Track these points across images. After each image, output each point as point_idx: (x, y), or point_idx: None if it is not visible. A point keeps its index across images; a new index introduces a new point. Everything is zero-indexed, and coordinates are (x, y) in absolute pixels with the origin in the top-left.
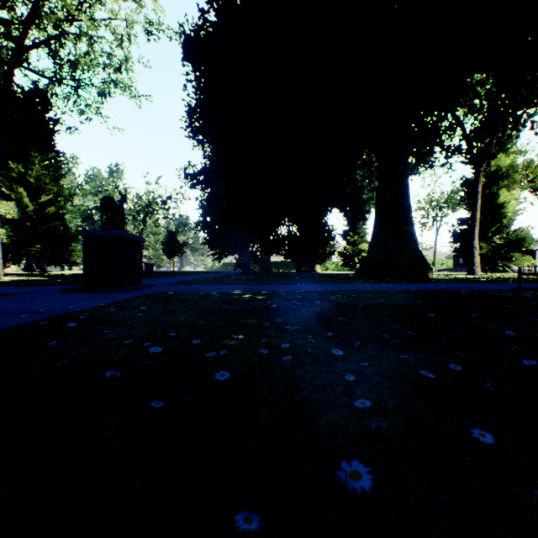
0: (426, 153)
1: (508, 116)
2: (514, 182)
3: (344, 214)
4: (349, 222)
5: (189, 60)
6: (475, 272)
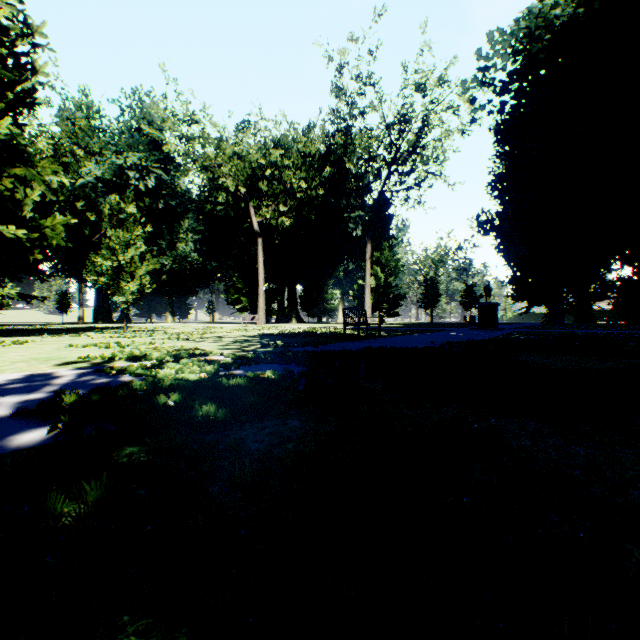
0: None
1: None
2: None
3: None
4: None
5: (500, 143)
6: None
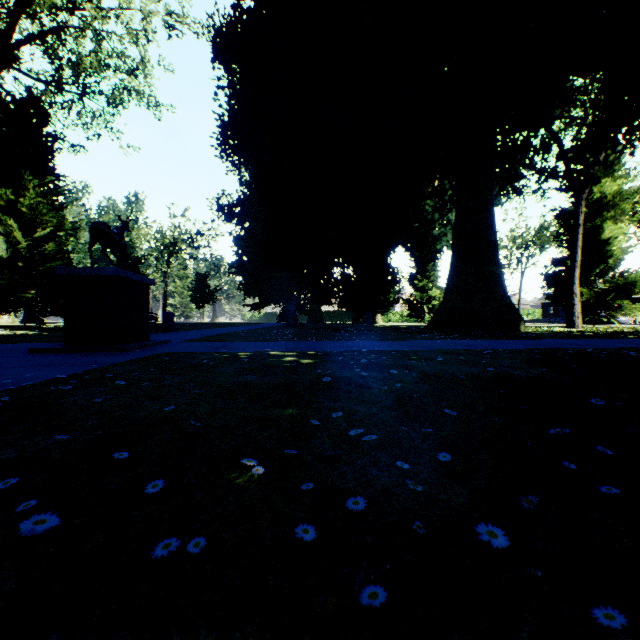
0: (514, 176)
1: (621, 127)
2: (622, 213)
3: (410, 254)
4: (416, 263)
5: (220, 61)
6: (575, 324)
